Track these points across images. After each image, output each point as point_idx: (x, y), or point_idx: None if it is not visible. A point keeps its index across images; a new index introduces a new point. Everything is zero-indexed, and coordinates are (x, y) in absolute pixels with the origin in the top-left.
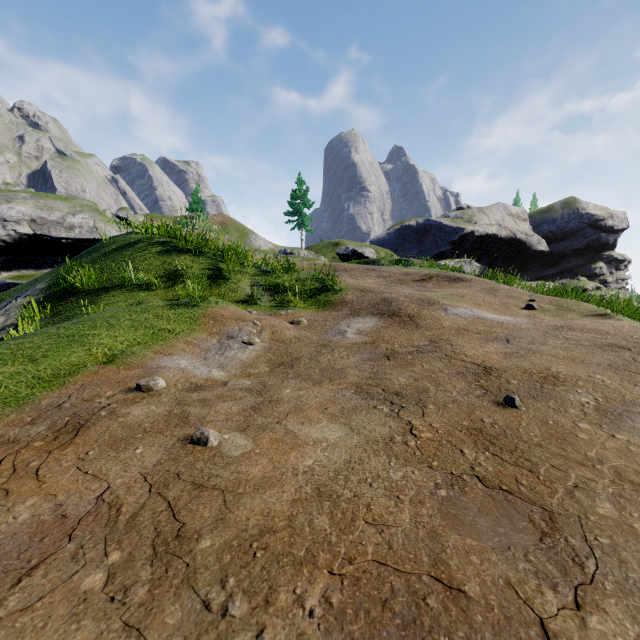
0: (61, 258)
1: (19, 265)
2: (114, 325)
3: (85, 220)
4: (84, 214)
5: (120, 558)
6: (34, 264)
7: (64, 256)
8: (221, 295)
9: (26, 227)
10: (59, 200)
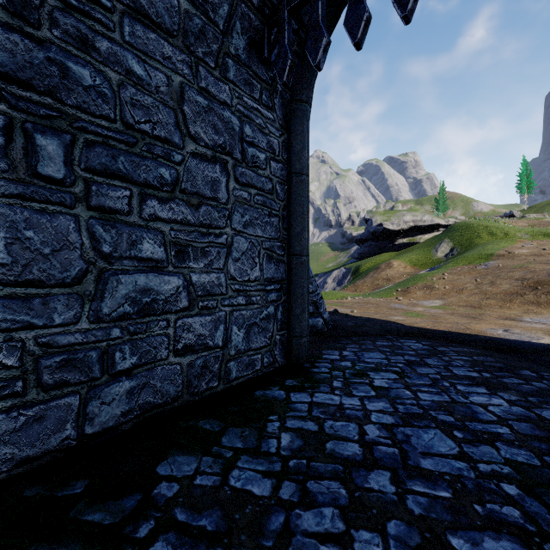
0: (418, 232)
1: (406, 236)
2: (500, 243)
3: (428, 218)
4: (426, 216)
5: (537, 249)
6: (410, 235)
7: (419, 232)
8: (510, 238)
9: (411, 223)
10: (415, 212)
